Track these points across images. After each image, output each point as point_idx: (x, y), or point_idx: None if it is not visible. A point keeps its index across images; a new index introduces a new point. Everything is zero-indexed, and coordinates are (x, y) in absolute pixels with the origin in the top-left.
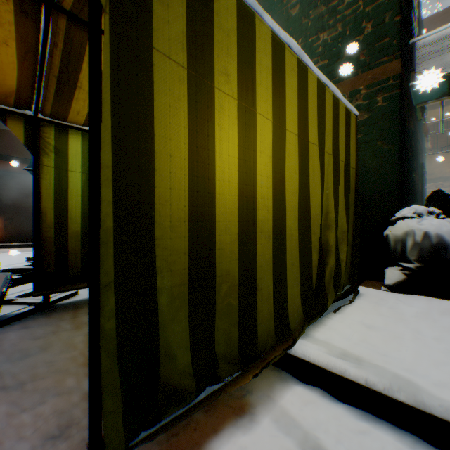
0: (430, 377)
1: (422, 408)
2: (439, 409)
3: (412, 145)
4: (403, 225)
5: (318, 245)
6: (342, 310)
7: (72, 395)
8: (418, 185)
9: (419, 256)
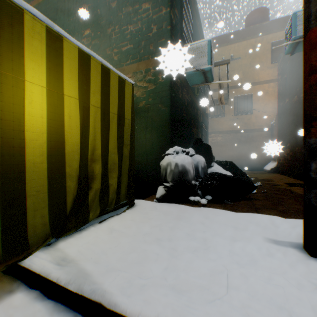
0: (110, 265)
1: (80, 293)
2: (88, 292)
3: (190, 110)
4: (167, 159)
5: (76, 174)
6: (107, 220)
7: None
8: (199, 134)
9: (173, 178)
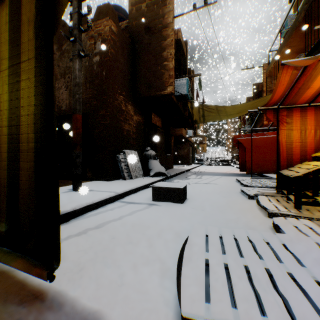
0: None
1: None
2: None
3: None
4: None
5: None
6: None
7: None
8: None
9: None
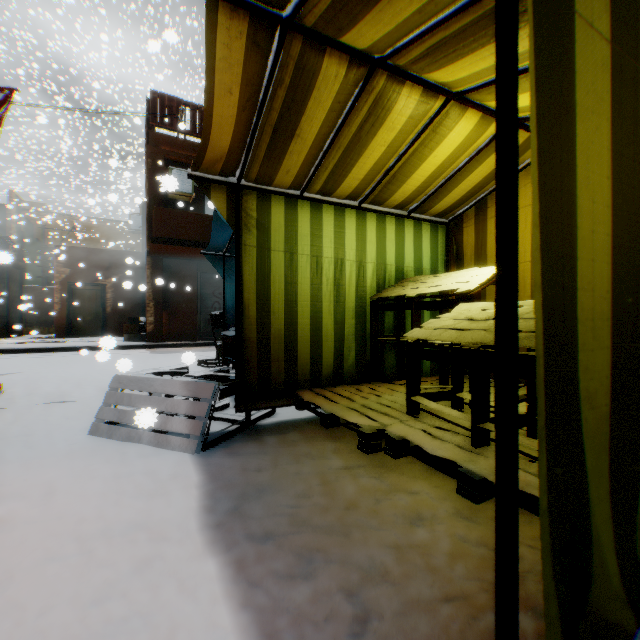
0: None
1: None
2: None
3: None
4: None
5: None
6: None
7: (345, 568)
8: None
9: None
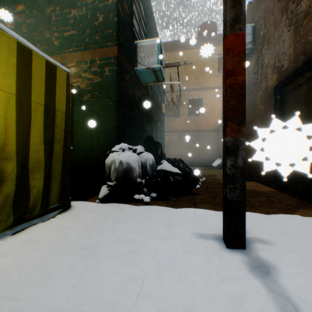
0: None
1: None
2: None
3: (143, 107)
4: (111, 156)
5: None
6: (26, 229)
7: None
8: (153, 132)
9: (117, 177)
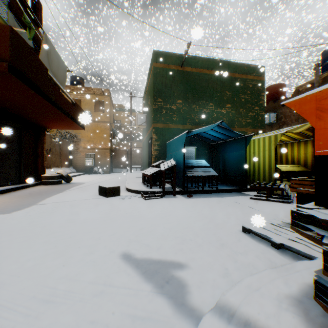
0: None
1: None
2: None
3: None
4: None
5: None
6: None
7: None
8: None
9: None
